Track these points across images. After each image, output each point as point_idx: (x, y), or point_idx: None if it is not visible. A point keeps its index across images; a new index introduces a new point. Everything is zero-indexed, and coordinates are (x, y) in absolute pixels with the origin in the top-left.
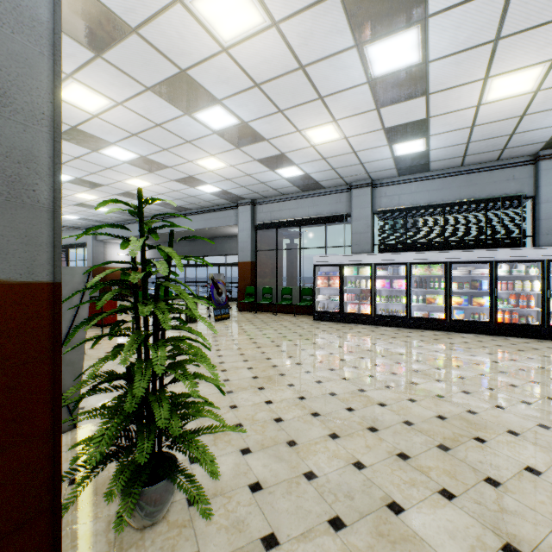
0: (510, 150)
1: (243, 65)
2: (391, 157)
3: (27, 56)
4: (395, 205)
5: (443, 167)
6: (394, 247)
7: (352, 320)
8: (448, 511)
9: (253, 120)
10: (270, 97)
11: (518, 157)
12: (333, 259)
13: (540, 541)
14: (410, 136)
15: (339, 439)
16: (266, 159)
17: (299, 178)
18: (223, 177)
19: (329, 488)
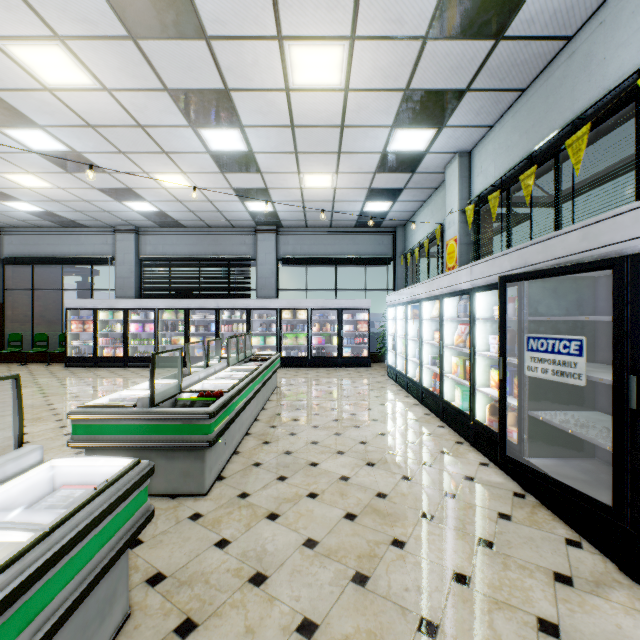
0: (234, 222)
1: None
2: (133, 211)
3: None
4: (159, 254)
5: (196, 226)
6: (157, 294)
7: (107, 364)
8: None
9: None
10: None
11: (248, 227)
12: (86, 302)
13: None
14: (131, 198)
15: None
16: None
17: (45, 214)
18: None
19: None
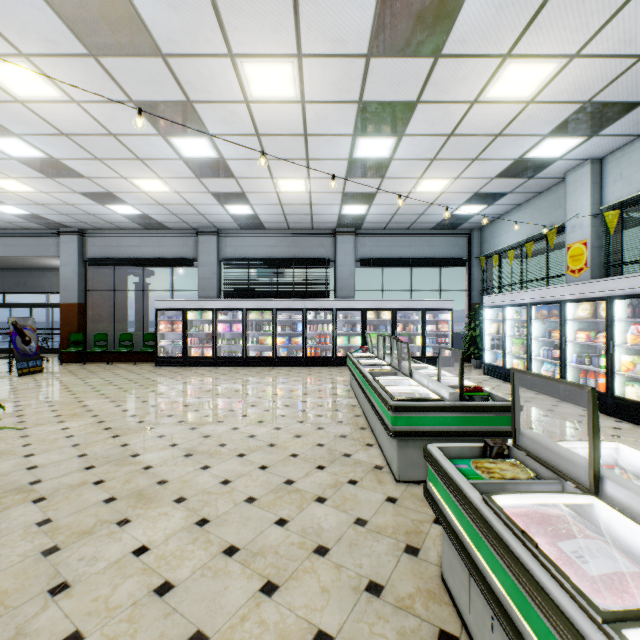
0: (317, 224)
1: (45, 117)
2: (227, 214)
3: None
4: (239, 256)
5: (276, 228)
6: (238, 294)
7: (196, 363)
8: (169, 450)
9: (65, 158)
10: (83, 146)
11: (326, 230)
12: (176, 303)
13: (207, 449)
14: (236, 202)
15: (119, 437)
16: (90, 193)
17: (139, 217)
18: (32, 201)
19: (94, 457)
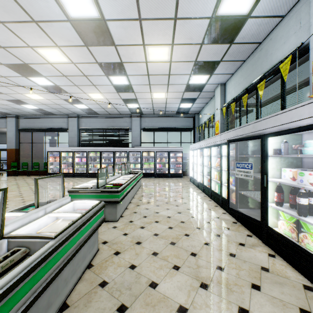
0: (121, 112)
1: None
2: (77, 108)
3: None
4: (88, 127)
5: (104, 114)
6: (87, 144)
7: (65, 176)
8: None
9: None
10: None
11: (127, 114)
12: (56, 148)
13: None
14: (77, 103)
15: None
16: (10, 100)
17: (39, 110)
18: None
19: None
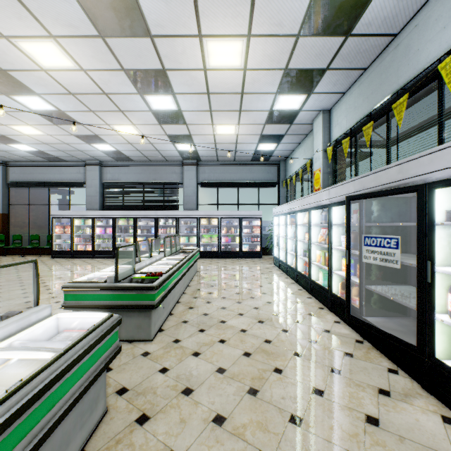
0: (168, 157)
1: None
2: (98, 150)
3: None
4: (116, 180)
5: (141, 160)
6: (114, 207)
7: (80, 256)
8: None
9: None
10: None
11: (177, 161)
12: (66, 213)
13: None
14: (97, 142)
15: None
16: None
17: (38, 152)
18: None
19: None
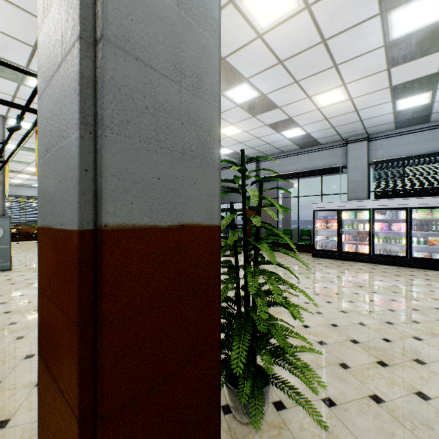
0: None
1: (272, 47)
2: (391, 112)
3: (209, 48)
4: (391, 156)
5: None
6: (391, 194)
7: (349, 258)
8: None
9: (271, 92)
10: (289, 71)
11: None
12: (331, 205)
13: None
14: (416, 91)
15: (389, 367)
16: (275, 123)
17: (300, 138)
18: (237, 141)
19: (401, 414)
